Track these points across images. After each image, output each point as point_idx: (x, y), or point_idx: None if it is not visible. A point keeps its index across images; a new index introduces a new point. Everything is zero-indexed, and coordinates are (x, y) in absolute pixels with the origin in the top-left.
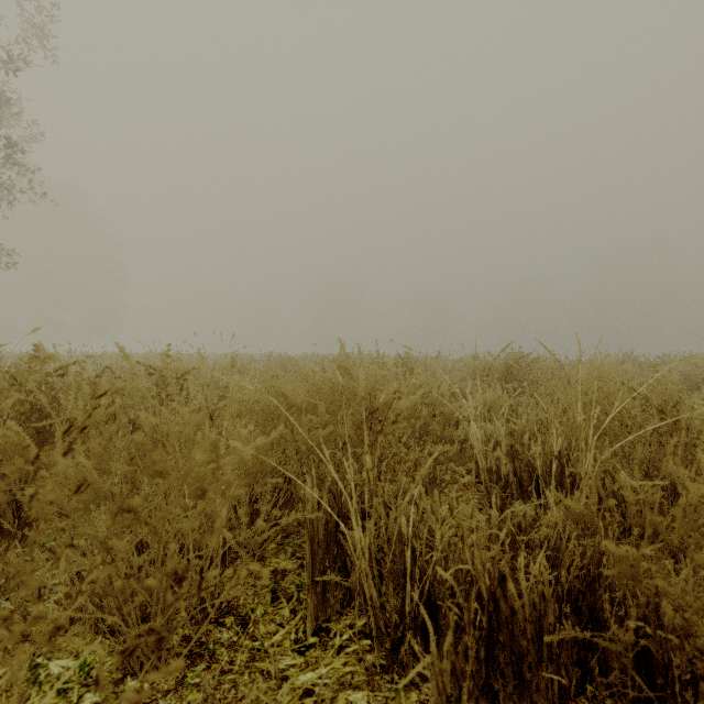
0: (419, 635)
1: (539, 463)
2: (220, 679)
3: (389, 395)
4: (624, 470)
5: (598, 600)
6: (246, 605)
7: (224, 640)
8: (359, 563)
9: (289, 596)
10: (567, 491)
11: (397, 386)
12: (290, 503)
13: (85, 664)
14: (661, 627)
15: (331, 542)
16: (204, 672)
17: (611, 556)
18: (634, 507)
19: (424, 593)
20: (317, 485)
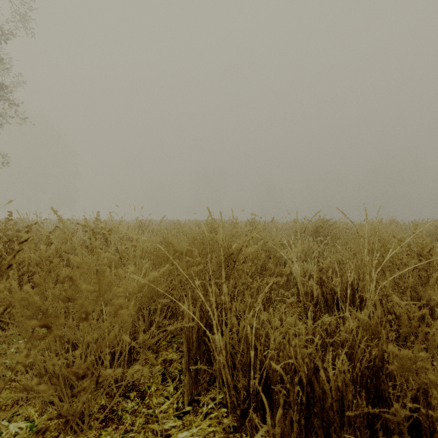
0: (259, 406)
1: (338, 289)
2: (124, 436)
3: (240, 244)
4: (394, 293)
5: (382, 383)
6: (145, 384)
7: (129, 408)
8: (218, 358)
9: (174, 378)
10: (356, 307)
11: (246, 239)
12: (176, 315)
13: (33, 426)
14: (428, 405)
15: (201, 342)
16: (113, 431)
17: (390, 353)
18: (406, 320)
19: (262, 378)
20: (193, 303)
